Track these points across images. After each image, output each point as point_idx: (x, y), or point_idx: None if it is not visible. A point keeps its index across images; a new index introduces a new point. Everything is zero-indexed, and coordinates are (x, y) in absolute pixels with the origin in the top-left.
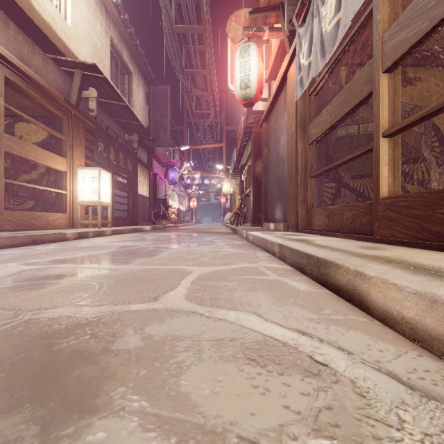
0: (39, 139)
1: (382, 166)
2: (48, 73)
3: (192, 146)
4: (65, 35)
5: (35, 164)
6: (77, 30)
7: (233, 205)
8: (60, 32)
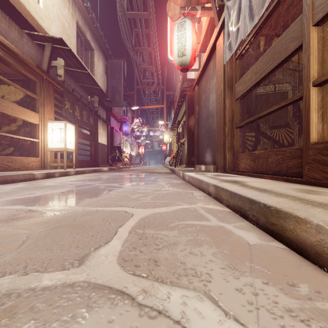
0: (17, 98)
1: (312, 113)
2: (23, 45)
3: (140, 107)
4: (38, 15)
5: (14, 118)
6: (48, 12)
7: (171, 151)
8: (33, 12)
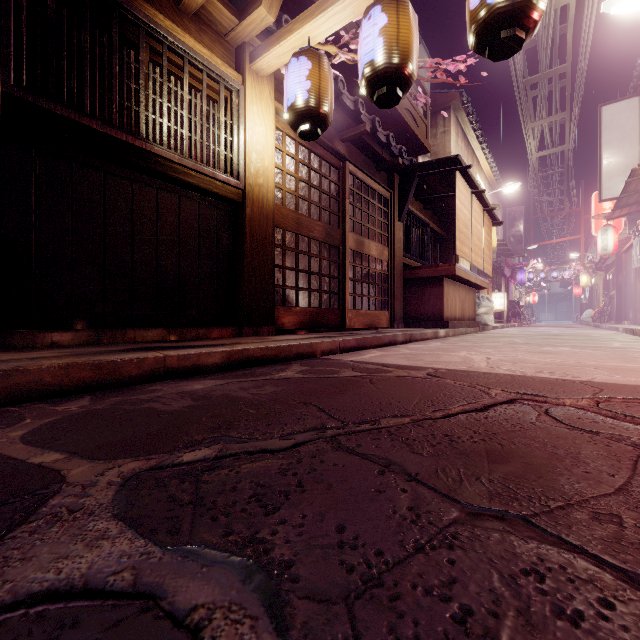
0: None
1: None
2: None
3: (540, 243)
4: None
5: None
6: None
7: (595, 301)
8: None
